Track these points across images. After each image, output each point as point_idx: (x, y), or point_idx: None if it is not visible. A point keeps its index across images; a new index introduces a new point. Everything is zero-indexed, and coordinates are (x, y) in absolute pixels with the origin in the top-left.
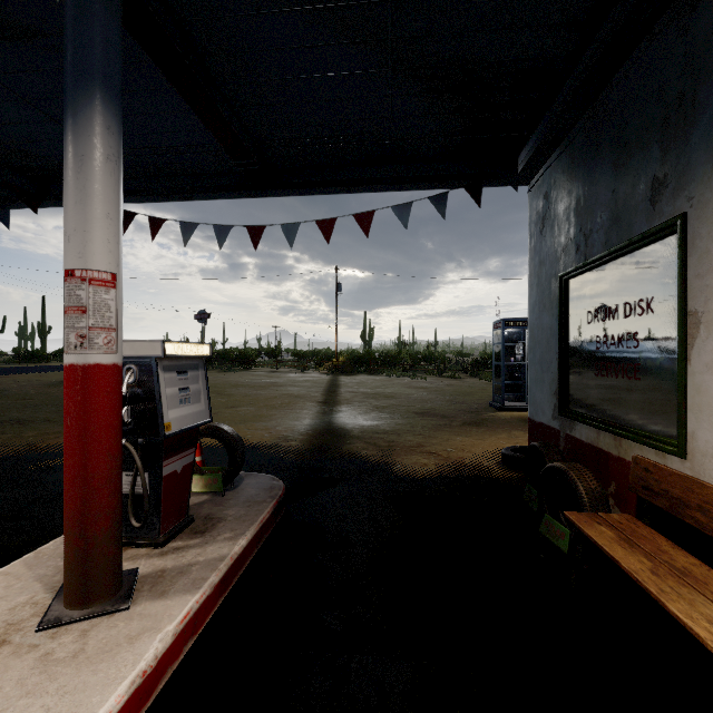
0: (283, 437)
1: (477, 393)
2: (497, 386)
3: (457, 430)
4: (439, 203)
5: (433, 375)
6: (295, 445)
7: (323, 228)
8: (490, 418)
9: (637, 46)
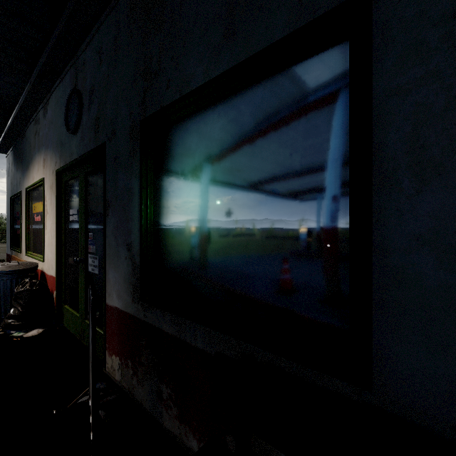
0: None
1: None
2: None
3: None
4: None
5: None
6: None
7: None
8: None
9: (19, 137)
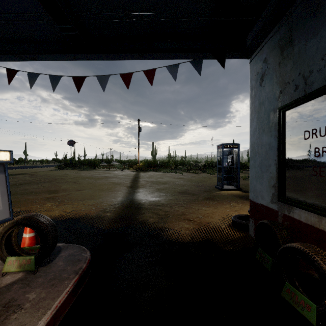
0: (103, 209)
1: (207, 181)
2: (219, 177)
3: (202, 203)
4: (197, 65)
5: (185, 172)
6: (109, 215)
7: (123, 79)
8: (217, 195)
9: None
